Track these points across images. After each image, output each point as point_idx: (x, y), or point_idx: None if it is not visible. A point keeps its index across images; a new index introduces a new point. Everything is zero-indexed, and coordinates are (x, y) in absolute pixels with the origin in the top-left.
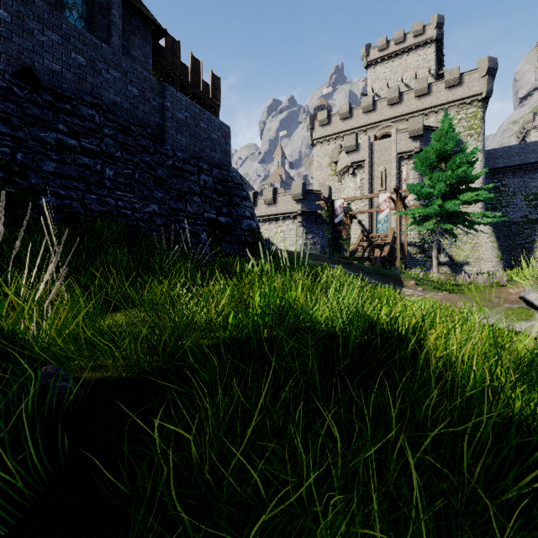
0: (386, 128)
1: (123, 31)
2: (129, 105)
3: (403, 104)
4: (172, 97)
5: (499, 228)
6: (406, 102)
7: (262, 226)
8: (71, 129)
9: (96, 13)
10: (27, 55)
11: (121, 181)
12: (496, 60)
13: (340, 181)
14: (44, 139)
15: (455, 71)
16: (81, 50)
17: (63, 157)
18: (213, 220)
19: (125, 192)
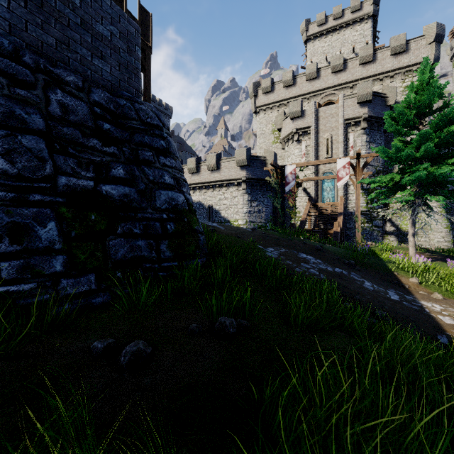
0: (329, 95)
1: None
2: None
3: (348, 72)
4: None
5: None
6: (350, 70)
7: (205, 193)
8: None
9: None
10: None
11: None
12: (443, 27)
13: (284, 149)
14: None
15: (401, 38)
16: None
17: None
18: (86, 192)
19: None
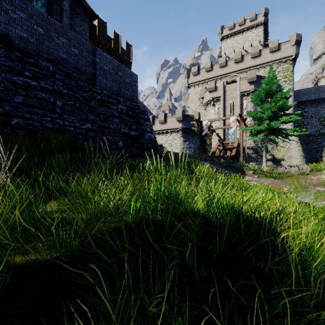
0: (233, 77)
1: (71, 15)
2: (72, 60)
3: (244, 62)
4: (100, 56)
5: (302, 138)
6: (246, 61)
7: (158, 137)
8: (34, 75)
9: (53, 3)
10: (4, 26)
11: (67, 108)
12: (301, 35)
13: (205, 109)
14: (15, 81)
15: (275, 42)
16: (41, 24)
17: (28, 93)
18: (127, 133)
19: (69, 115)
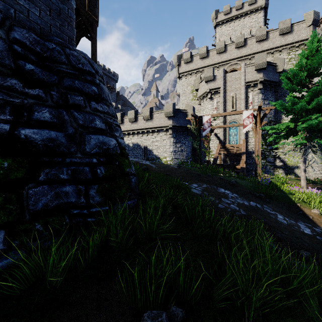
0: (234, 65)
1: None
2: None
3: (247, 47)
4: None
5: None
6: (249, 46)
7: (142, 137)
8: None
9: None
10: None
11: None
12: (318, 14)
13: (200, 104)
14: None
15: (287, 22)
16: None
17: None
18: None
19: None
